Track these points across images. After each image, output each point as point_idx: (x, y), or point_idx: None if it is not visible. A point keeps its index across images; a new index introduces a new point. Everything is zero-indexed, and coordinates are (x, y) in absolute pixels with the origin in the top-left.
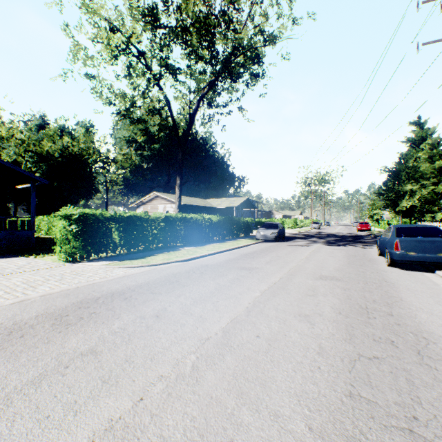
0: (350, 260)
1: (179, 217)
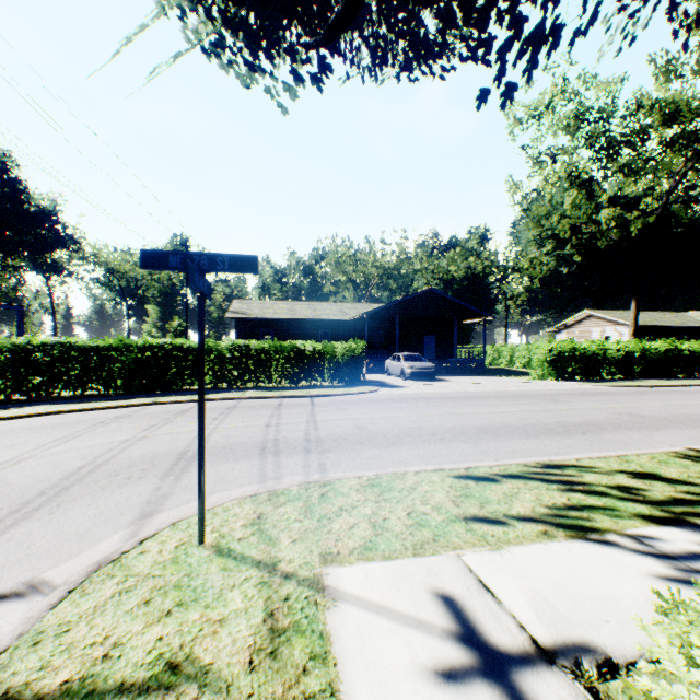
0: None
1: (637, 346)
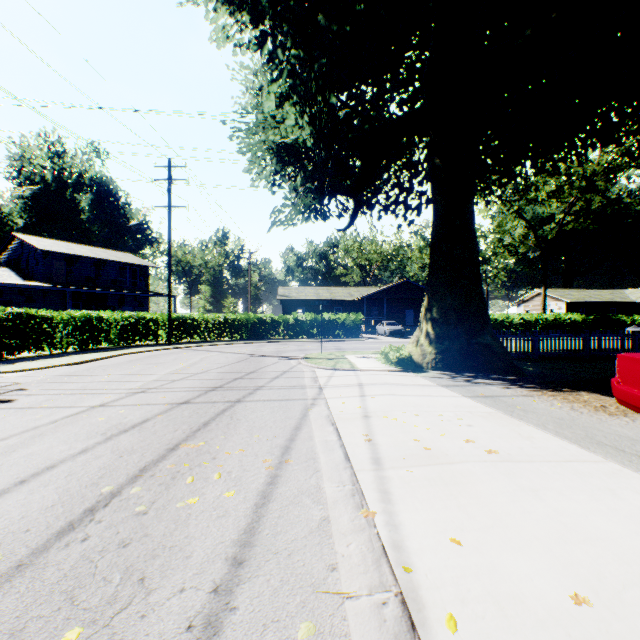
0: None
1: (532, 317)
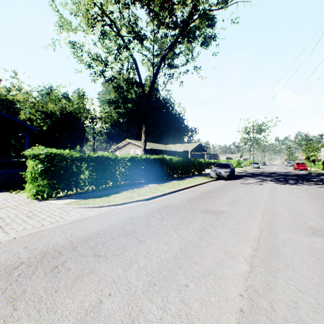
0: (322, 202)
1: (144, 157)
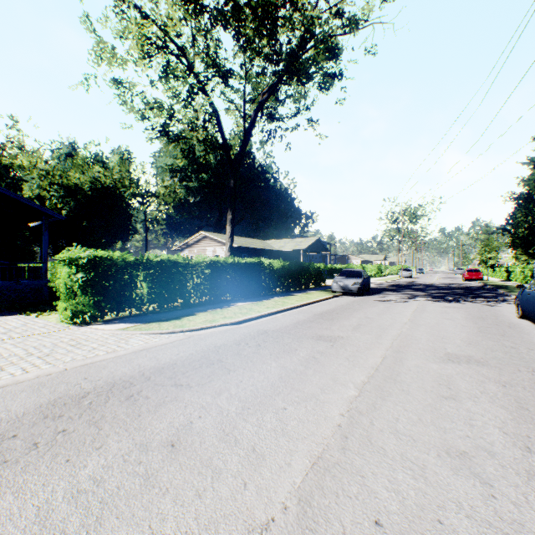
0: (479, 325)
1: (230, 262)
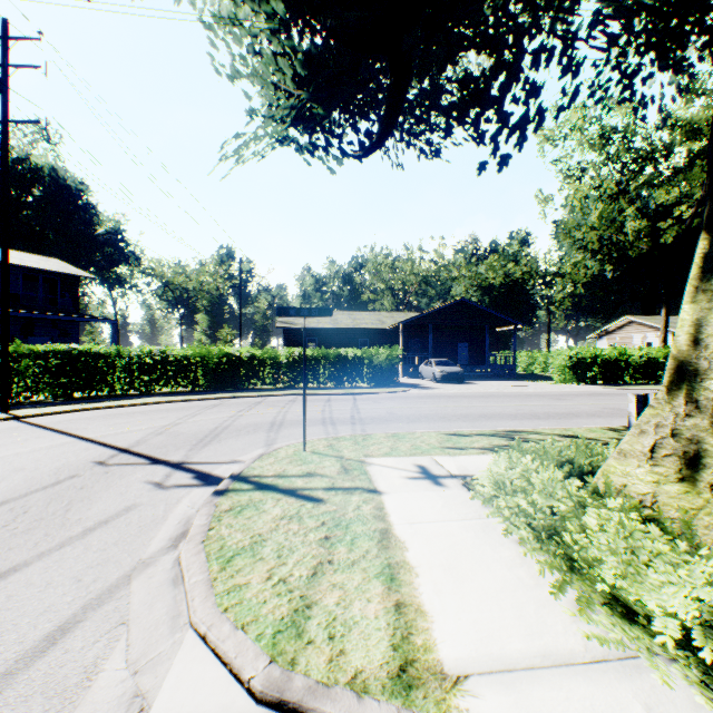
0: None
1: (660, 353)
